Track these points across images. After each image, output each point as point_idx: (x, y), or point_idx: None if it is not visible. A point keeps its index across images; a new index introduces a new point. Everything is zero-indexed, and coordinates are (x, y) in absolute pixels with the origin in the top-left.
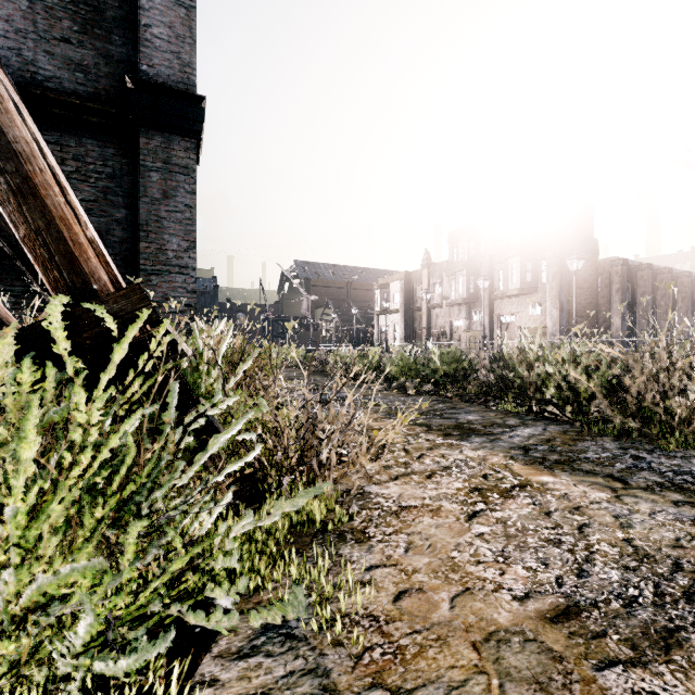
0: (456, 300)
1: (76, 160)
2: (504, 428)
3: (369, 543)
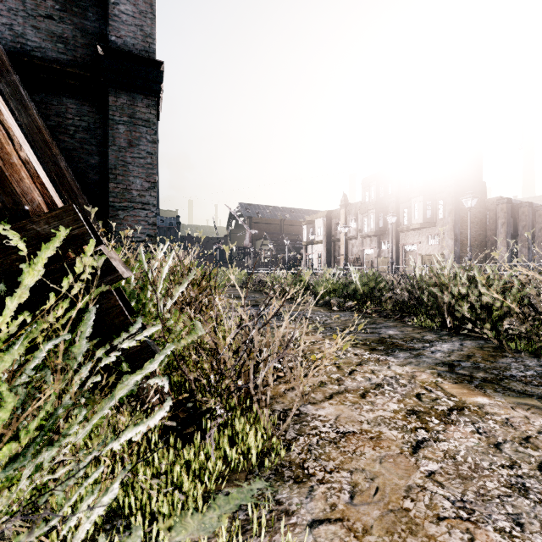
0: (368, 233)
1: (58, 116)
2: (424, 343)
3: (309, 484)
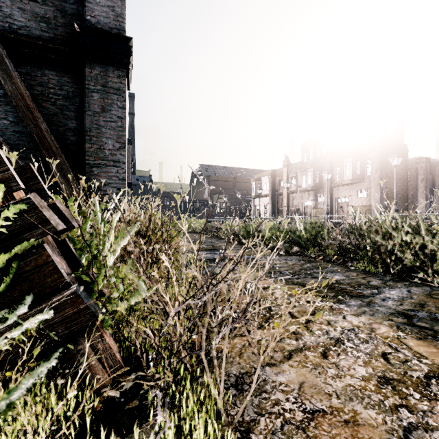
0: (306, 188)
1: (41, 85)
2: (371, 289)
3: None
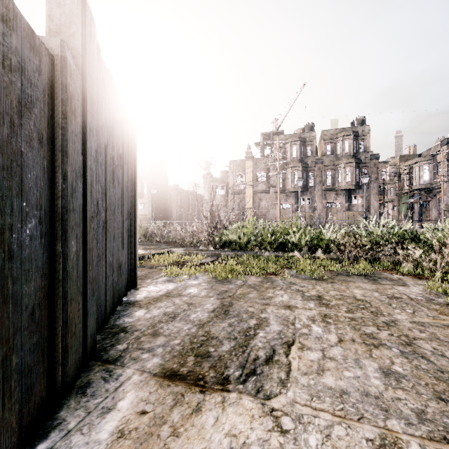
0: None
1: None
2: None
3: None
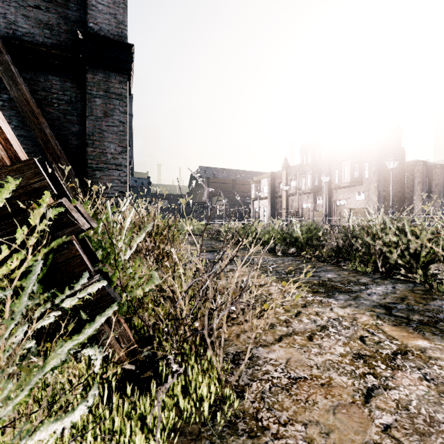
0: (305, 190)
1: (44, 91)
2: (360, 286)
3: (264, 439)
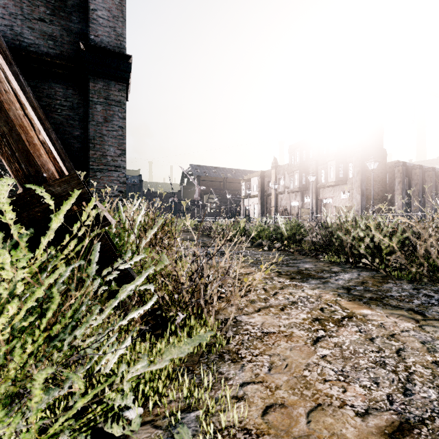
0: (294, 189)
1: (48, 97)
2: (331, 273)
3: (242, 363)
